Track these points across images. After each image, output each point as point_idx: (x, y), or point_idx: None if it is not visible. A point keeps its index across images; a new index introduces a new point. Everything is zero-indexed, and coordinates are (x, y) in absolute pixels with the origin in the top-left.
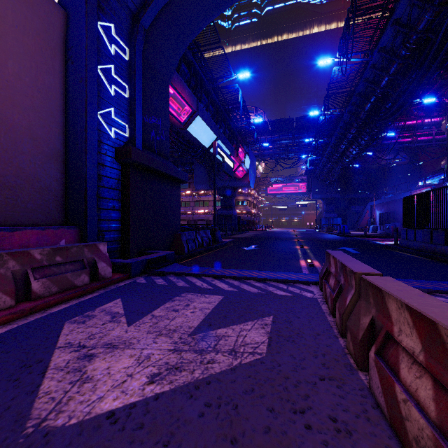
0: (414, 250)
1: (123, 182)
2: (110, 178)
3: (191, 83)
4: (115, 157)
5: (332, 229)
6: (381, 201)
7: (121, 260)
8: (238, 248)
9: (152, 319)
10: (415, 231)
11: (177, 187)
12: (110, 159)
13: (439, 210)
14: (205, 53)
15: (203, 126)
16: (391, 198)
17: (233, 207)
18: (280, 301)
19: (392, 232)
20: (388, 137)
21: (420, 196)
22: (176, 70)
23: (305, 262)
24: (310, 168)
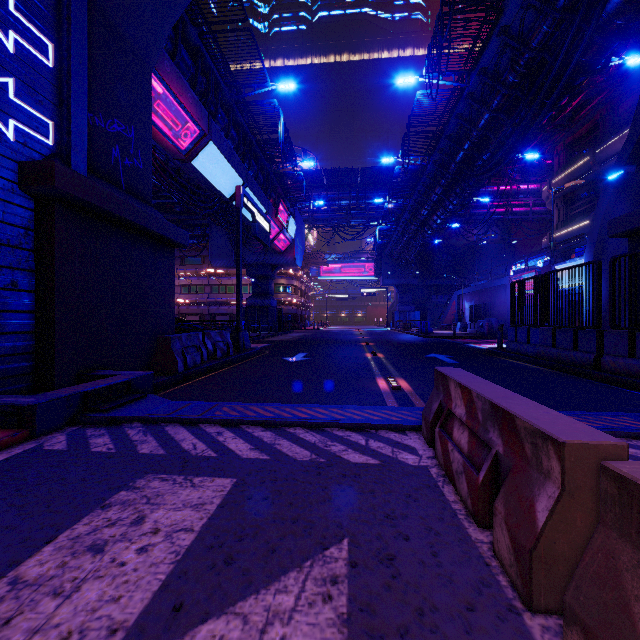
0: (528, 357)
1: (39, 234)
2: (3, 223)
3: (198, 84)
4: (17, 182)
5: (409, 327)
6: (471, 290)
7: (15, 397)
8: (276, 358)
9: (3, 602)
10: (529, 330)
11: (167, 254)
12: (5, 185)
13: (565, 300)
14: (222, 37)
15: (220, 161)
16: (485, 285)
17: (271, 295)
18: (358, 483)
19: (487, 331)
20: (478, 205)
21: (535, 280)
22: (170, 55)
23: (386, 381)
24: (380, 242)
